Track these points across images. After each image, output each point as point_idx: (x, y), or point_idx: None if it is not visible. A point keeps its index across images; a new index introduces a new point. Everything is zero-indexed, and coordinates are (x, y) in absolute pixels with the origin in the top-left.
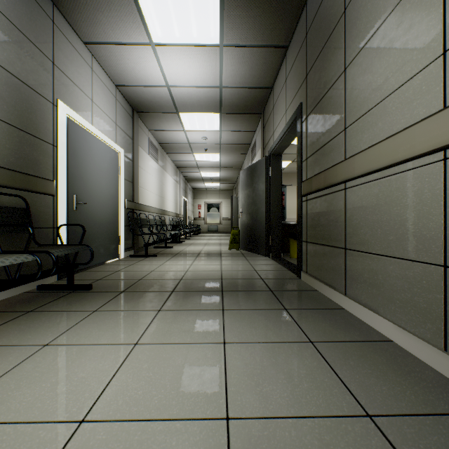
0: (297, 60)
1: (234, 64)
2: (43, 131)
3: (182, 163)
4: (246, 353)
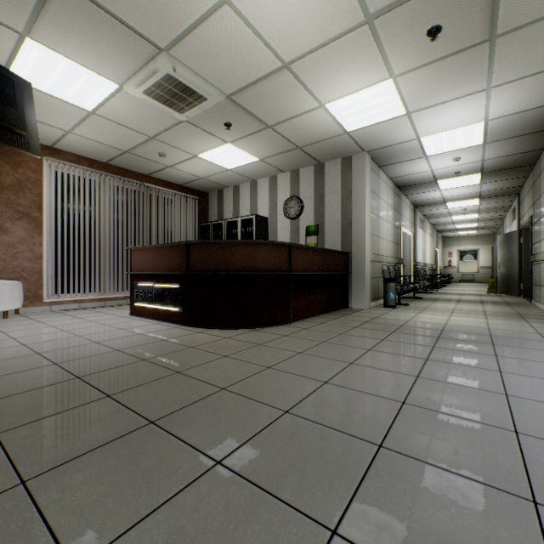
0: (530, 190)
1: (489, 185)
2: (399, 241)
3: (438, 222)
4: (489, 307)
